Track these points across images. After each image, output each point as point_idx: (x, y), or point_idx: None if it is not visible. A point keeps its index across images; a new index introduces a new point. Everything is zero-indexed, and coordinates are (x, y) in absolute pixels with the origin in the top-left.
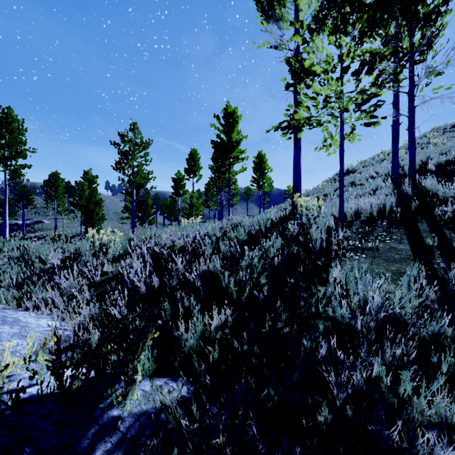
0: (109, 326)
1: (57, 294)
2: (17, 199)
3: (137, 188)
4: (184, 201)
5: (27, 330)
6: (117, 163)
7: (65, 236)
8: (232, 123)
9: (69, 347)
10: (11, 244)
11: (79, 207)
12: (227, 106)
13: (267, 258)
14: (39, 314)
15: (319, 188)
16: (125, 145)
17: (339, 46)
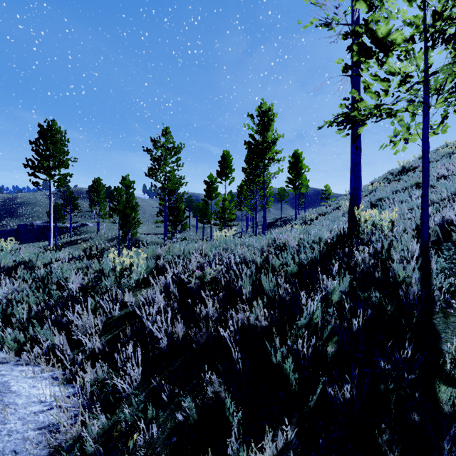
0: (116, 404)
1: (65, 339)
2: (65, 204)
3: (170, 192)
4: (216, 204)
5: (7, 414)
6: (150, 169)
7: (95, 248)
8: (268, 121)
9: (55, 450)
10: (44, 257)
11: (117, 212)
12: (261, 104)
13: (330, 304)
14: (39, 371)
15: (369, 190)
16: (157, 151)
17: (423, 6)
